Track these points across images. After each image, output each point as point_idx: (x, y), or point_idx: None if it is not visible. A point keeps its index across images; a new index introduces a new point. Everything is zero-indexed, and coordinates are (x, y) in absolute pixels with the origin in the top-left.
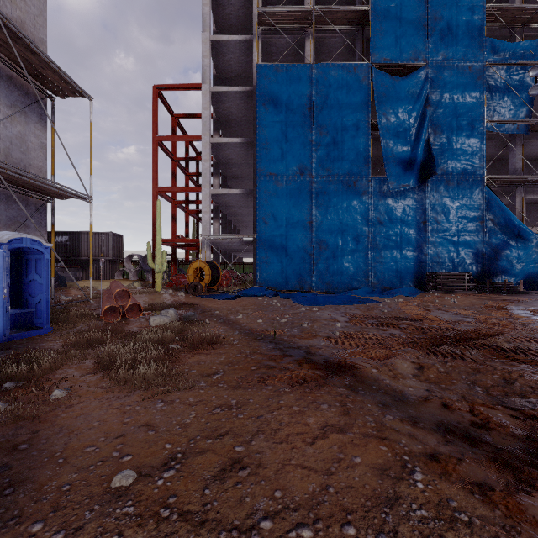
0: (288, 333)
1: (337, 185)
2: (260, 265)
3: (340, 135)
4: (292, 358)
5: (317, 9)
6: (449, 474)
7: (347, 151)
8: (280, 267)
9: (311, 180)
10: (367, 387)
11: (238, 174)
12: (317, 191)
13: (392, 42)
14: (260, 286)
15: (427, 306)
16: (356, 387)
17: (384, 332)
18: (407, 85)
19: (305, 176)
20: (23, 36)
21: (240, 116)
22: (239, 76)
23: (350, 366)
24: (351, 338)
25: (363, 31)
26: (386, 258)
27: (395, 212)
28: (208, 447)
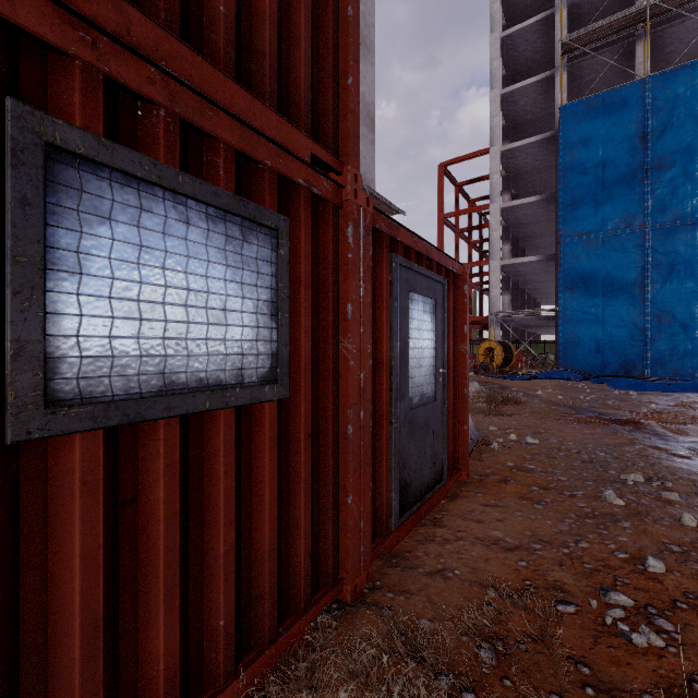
0: (588, 405)
1: (690, 232)
2: (564, 344)
3: (697, 161)
4: (585, 415)
5: (653, 2)
6: (660, 450)
7: None
8: (593, 347)
9: (643, 232)
10: (643, 432)
11: (534, 232)
12: (653, 245)
13: None
14: (563, 369)
15: None
16: (633, 431)
17: None
18: None
19: (633, 227)
20: (375, 194)
21: (537, 164)
22: (536, 115)
23: (636, 423)
24: (659, 414)
25: None
26: None
27: None
28: (526, 429)
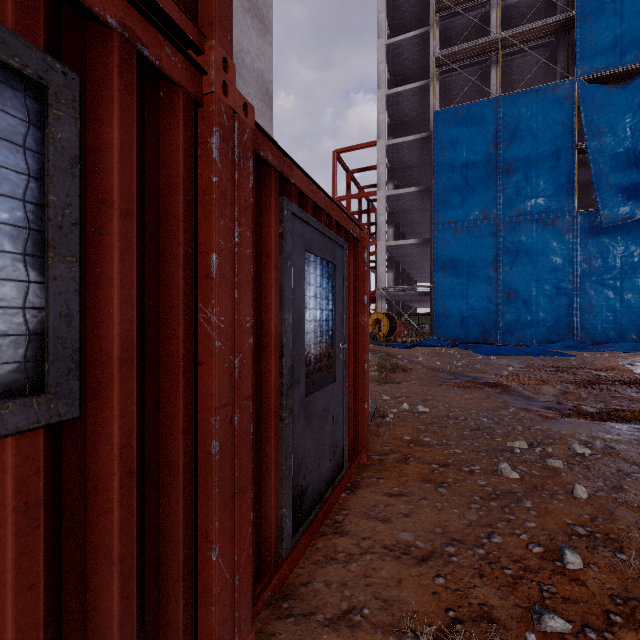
0: (462, 370)
1: (530, 226)
2: (437, 316)
3: (534, 169)
4: (462, 380)
5: (504, 35)
6: (529, 411)
7: (543, 186)
8: (460, 318)
9: (496, 223)
10: (510, 394)
11: (412, 219)
12: (504, 234)
13: (608, 45)
14: (437, 337)
15: (634, 361)
16: (502, 393)
17: (553, 375)
18: (630, 93)
19: (489, 219)
20: None
21: (415, 160)
22: (415, 118)
23: (503, 385)
24: (517, 376)
25: (567, 38)
26: (598, 307)
27: (612, 251)
28: (415, 396)
